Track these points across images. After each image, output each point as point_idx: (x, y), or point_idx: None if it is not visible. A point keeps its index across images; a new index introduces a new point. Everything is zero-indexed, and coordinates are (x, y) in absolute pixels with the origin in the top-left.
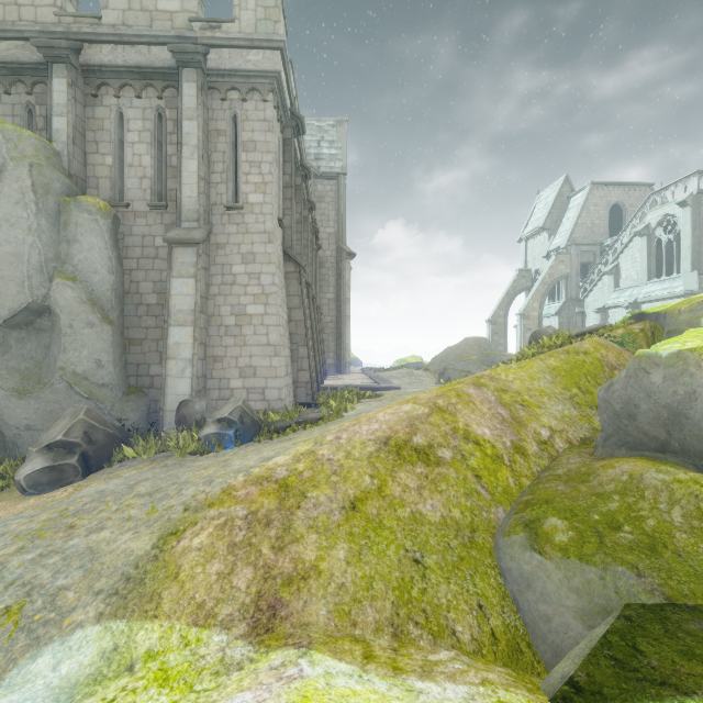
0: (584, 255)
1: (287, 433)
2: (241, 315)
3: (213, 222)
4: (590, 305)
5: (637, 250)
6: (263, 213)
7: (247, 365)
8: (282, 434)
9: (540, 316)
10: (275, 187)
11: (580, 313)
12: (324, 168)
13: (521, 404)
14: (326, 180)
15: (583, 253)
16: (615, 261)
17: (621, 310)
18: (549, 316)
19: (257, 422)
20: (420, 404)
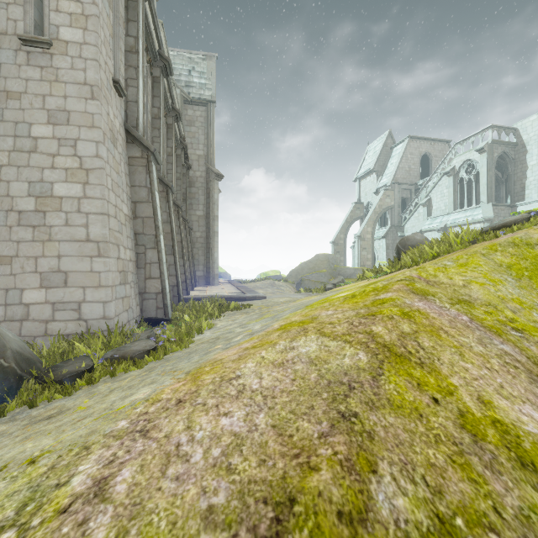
0: (404, 192)
1: (72, 388)
2: (44, 197)
3: (1, 59)
4: (409, 230)
5: (445, 187)
6: (82, 57)
7: (53, 269)
8: (64, 390)
9: (373, 238)
10: (105, 31)
11: (401, 236)
12: (194, 94)
13: (514, 328)
14: (196, 106)
15: (403, 190)
16: (428, 196)
17: (433, 233)
18: (378, 239)
19: (10, 370)
20: (336, 337)
